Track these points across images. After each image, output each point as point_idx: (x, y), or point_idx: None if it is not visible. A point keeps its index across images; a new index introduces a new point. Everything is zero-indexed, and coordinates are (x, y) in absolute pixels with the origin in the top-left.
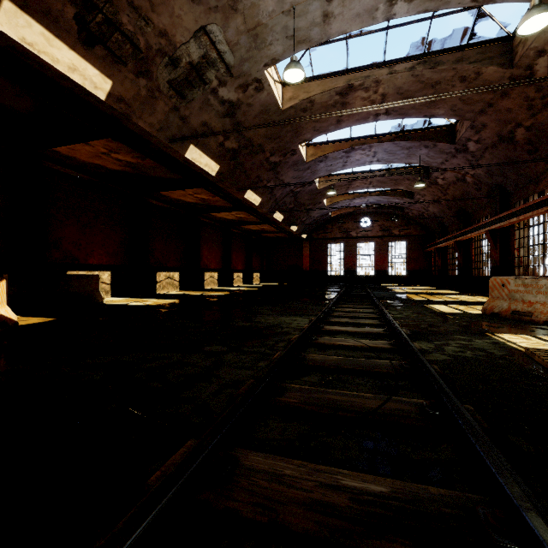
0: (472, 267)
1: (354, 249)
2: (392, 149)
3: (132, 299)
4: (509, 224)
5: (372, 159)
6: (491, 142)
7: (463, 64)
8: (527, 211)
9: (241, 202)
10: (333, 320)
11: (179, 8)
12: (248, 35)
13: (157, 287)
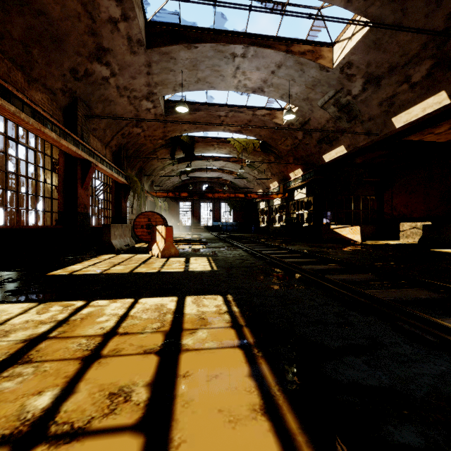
0: None
1: None
2: None
3: None
4: None
5: None
6: None
7: None
8: None
9: None
10: (266, 246)
11: (318, 115)
12: (315, 88)
13: None
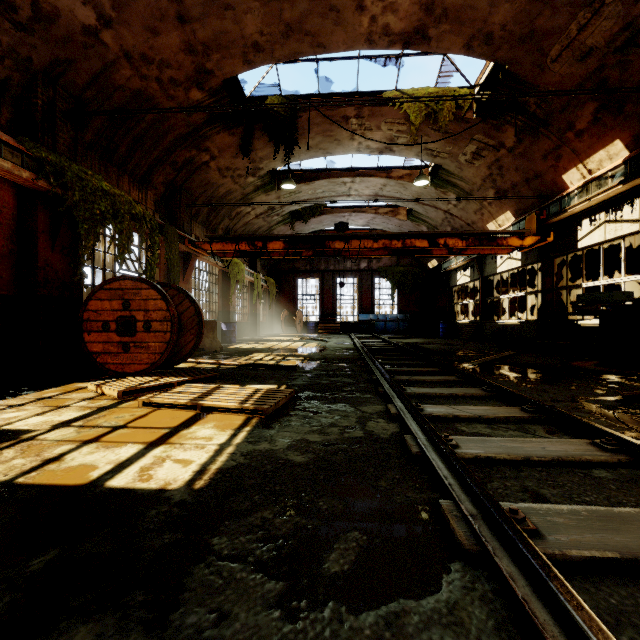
0: None
1: None
2: None
3: None
4: None
5: None
6: None
7: None
8: None
9: None
10: None
11: None
12: None
13: None
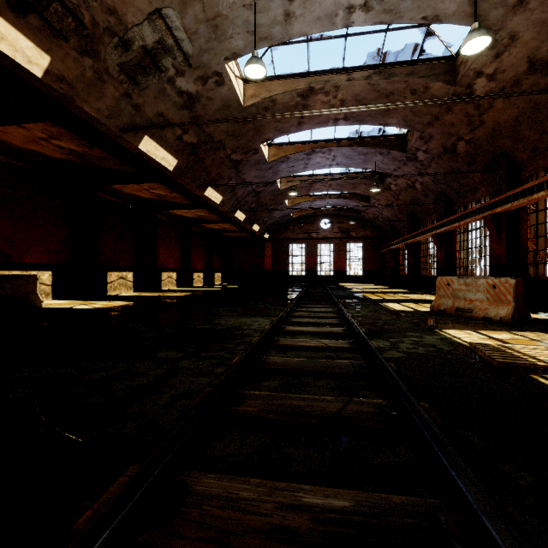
0: (420, 268)
1: (314, 250)
2: (350, 154)
3: (77, 301)
4: (451, 229)
5: (331, 163)
6: (437, 153)
7: (414, 78)
8: (466, 217)
9: (201, 199)
10: (294, 320)
11: None
12: (208, 25)
13: (107, 288)
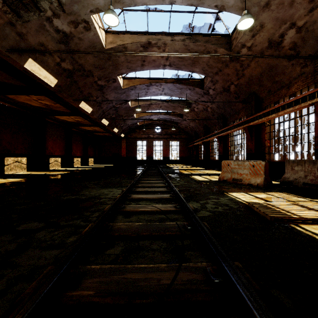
0: (210, 155)
1: (151, 144)
2: (172, 88)
3: None
4: (227, 134)
5: (161, 92)
6: (220, 91)
7: (209, 44)
8: (234, 127)
9: (77, 109)
10: (138, 190)
11: None
12: None
13: (4, 169)
